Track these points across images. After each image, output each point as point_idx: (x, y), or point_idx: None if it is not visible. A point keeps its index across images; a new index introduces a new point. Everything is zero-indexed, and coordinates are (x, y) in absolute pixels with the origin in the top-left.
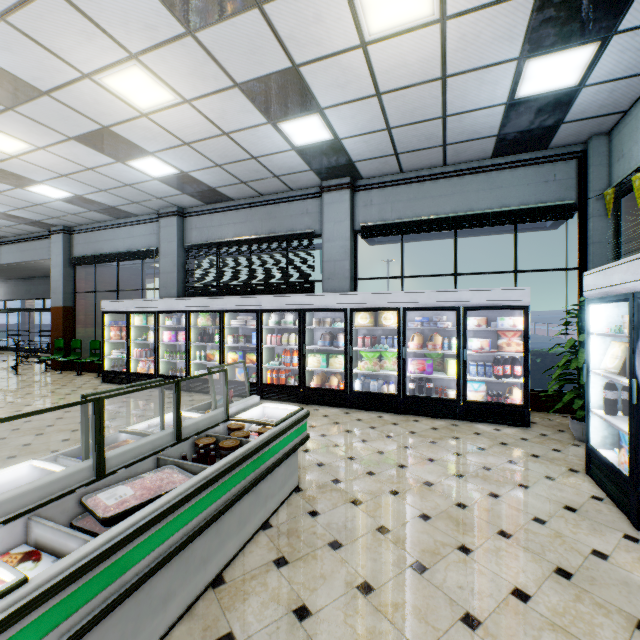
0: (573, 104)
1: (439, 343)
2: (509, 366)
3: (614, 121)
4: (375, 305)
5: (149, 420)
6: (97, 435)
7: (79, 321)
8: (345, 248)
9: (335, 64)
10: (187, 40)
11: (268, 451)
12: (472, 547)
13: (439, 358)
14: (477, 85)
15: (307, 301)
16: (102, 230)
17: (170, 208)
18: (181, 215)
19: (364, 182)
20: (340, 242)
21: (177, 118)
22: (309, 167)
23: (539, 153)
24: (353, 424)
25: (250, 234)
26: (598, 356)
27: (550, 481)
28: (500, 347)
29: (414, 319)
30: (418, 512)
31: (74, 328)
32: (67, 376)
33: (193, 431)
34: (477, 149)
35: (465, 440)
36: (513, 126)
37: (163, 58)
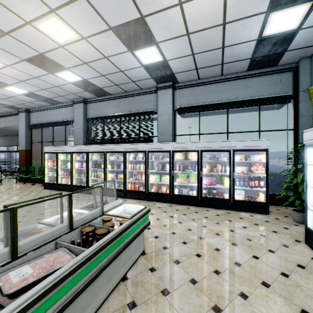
0: (293, 40)
1: (219, 169)
2: (257, 181)
3: None
4: (185, 149)
5: (57, 215)
6: (12, 232)
7: (33, 157)
8: (169, 119)
9: (164, 15)
10: (82, 0)
11: (125, 234)
12: (247, 294)
13: (219, 177)
14: (242, 28)
15: (149, 147)
16: (45, 110)
17: (79, 99)
18: (85, 102)
19: (179, 84)
20: (167, 116)
21: (79, 48)
22: (150, 76)
23: (272, 68)
24: (174, 212)
25: (120, 112)
26: (312, 177)
27: (286, 248)
28: (252, 171)
29: (206, 156)
30: (213, 269)
31: (31, 160)
32: (26, 185)
33: (81, 223)
34: (239, 66)
35: (235, 222)
36: (259, 53)
37: (69, 12)
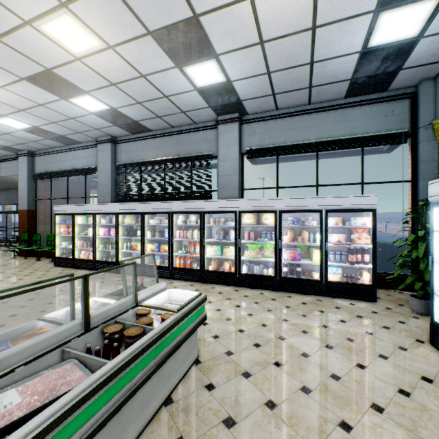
0: (411, 53)
1: (306, 237)
2: (360, 255)
3: None
4: (258, 208)
5: (68, 306)
6: None
7: (40, 220)
8: (235, 166)
9: (228, 14)
10: None
11: (169, 336)
12: (351, 423)
13: (306, 248)
14: (339, 35)
15: (206, 205)
16: (56, 153)
17: (105, 137)
18: (113, 142)
19: (249, 117)
20: (231, 161)
21: (104, 62)
22: (208, 105)
23: (380, 94)
24: (241, 300)
25: (164, 156)
26: None
27: (404, 351)
28: (353, 240)
29: (287, 219)
30: (299, 384)
31: (36, 225)
32: (29, 261)
33: (102, 319)
34: (334, 91)
35: (329, 313)
36: (363, 71)
37: (88, 7)
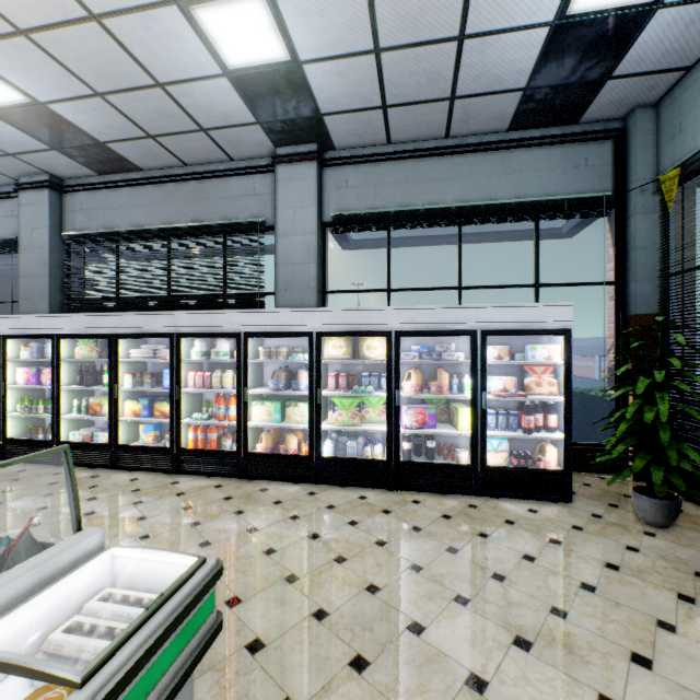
0: (635, 42)
1: (446, 383)
2: (541, 415)
3: (669, 84)
4: (354, 327)
5: None
6: None
7: None
8: (309, 246)
9: None
10: None
11: None
12: None
13: (442, 404)
14: None
15: (250, 321)
16: None
17: (37, 176)
18: (56, 188)
19: (337, 154)
20: (302, 237)
21: None
22: (254, 117)
23: (567, 129)
24: (322, 518)
25: (168, 222)
26: None
27: (673, 636)
28: (528, 388)
29: (408, 348)
30: None
31: None
32: None
33: None
34: (493, 112)
35: (499, 539)
36: (549, 74)
37: None
